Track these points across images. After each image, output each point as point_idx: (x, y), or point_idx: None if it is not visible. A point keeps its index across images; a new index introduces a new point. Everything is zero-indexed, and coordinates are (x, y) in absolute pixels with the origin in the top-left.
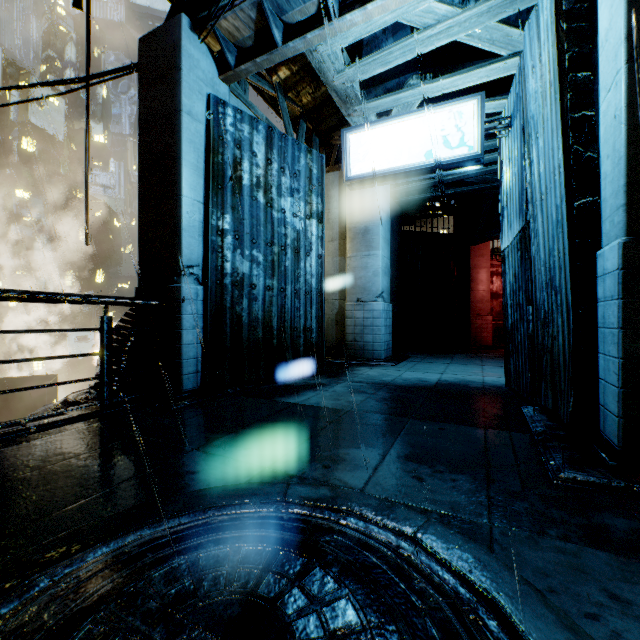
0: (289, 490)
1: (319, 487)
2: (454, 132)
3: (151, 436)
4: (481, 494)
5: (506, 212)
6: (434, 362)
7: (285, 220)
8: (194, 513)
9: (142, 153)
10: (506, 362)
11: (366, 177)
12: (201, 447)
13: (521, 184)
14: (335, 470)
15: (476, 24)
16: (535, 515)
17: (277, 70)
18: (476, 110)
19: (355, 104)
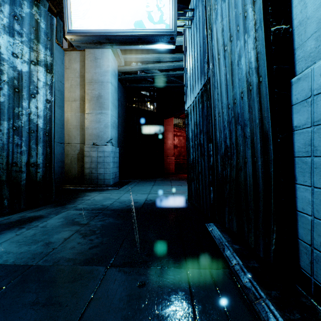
0: None
1: None
2: (156, 10)
3: None
4: None
5: (189, 81)
6: (144, 184)
7: None
8: None
9: None
10: (189, 185)
11: (86, 33)
12: None
13: (203, 51)
14: None
15: None
16: None
17: None
18: None
19: None
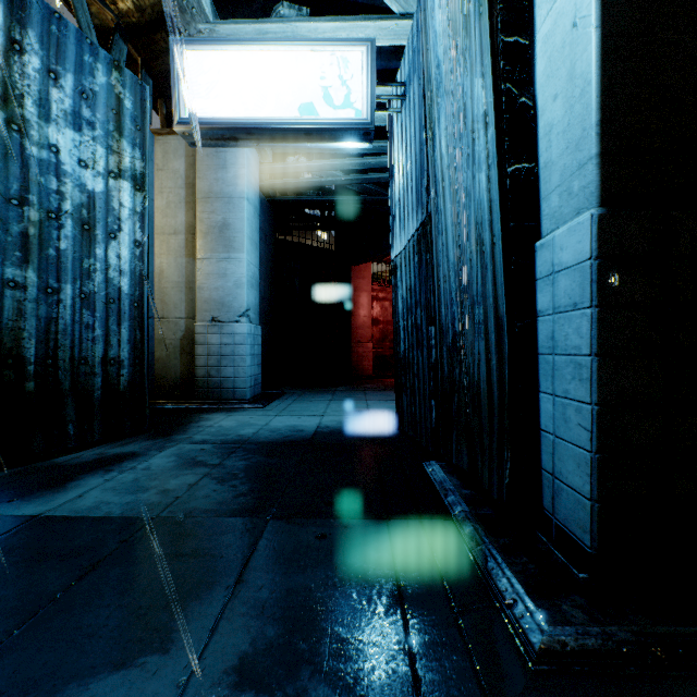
0: None
1: None
2: (338, 85)
3: None
4: None
5: (398, 209)
6: (313, 399)
7: (59, 167)
8: None
9: None
10: (398, 399)
11: (212, 124)
12: None
13: (421, 165)
14: None
15: None
16: None
17: None
18: (366, 61)
19: (199, 19)
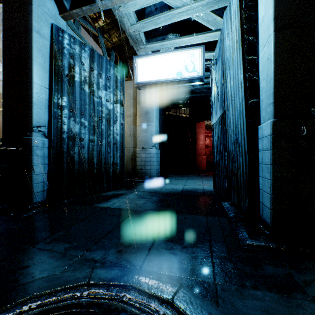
0: (92, 274)
1: (113, 268)
2: (190, 64)
3: (0, 239)
4: (208, 260)
5: (214, 106)
6: (180, 179)
7: (101, 103)
8: (13, 308)
9: (5, 53)
10: (214, 179)
11: (146, 83)
12: (36, 244)
13: (221, 92)
14: (125, 253)
15: (201, 10)
16: (238, 272)
17: (98, 20)
18: (201, 54)
19: (141, 44)
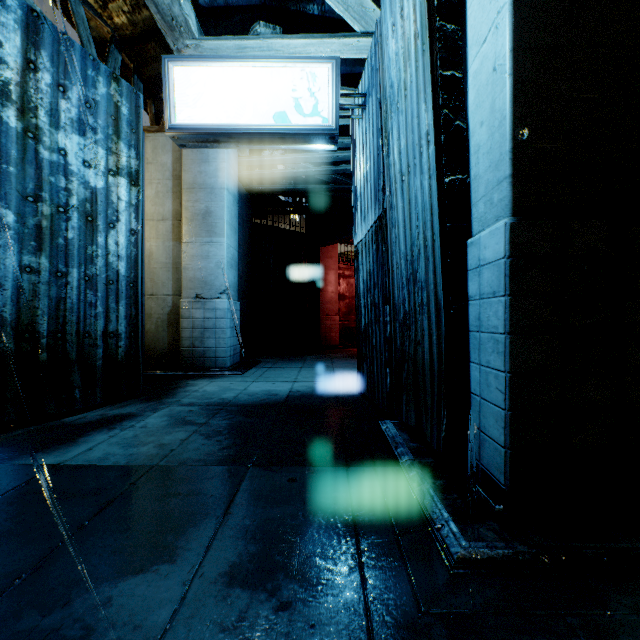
0: None
1: None
2: (307, 96)
3: None
4: None
5: (360, 203)
6: (286, 367)
7: (67, 167)
8: None
9: None
10: (359, 367)
11: (198, 129)
12: None
13: (378, 167)
14: None
15: None
16: None
17: None
18: (331, 76)
19: (186, 36)
